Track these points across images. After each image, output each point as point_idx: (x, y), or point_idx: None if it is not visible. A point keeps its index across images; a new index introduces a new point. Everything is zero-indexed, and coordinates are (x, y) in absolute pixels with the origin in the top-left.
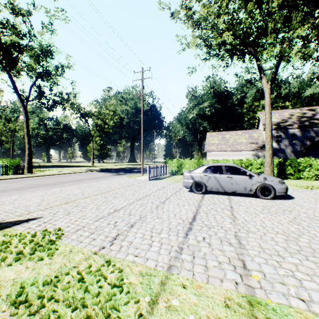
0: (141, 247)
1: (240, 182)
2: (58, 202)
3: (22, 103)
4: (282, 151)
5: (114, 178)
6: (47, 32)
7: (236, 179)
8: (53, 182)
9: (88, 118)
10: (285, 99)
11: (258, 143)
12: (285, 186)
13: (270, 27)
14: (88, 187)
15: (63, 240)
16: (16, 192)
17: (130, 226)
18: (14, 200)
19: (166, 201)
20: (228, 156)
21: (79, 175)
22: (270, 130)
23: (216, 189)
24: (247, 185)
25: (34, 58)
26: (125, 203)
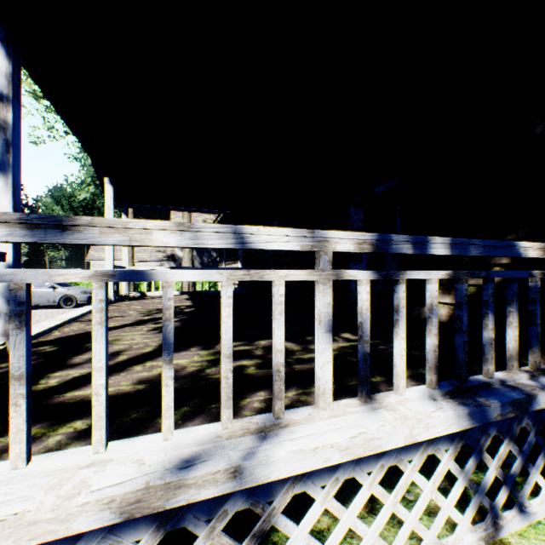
0: None
1: (44, 294)
2: None
3: None
4: None
5: None
6: None
7: (40, 292)
8: None
9: None
10: None
11: (167, 251)
12: (88, 296)
13: None
14: None
15: None
16: None
17: None
18: None
19: None
20: None
21: None
22: None
23: None
24: (51, 297)
25: None
26: None
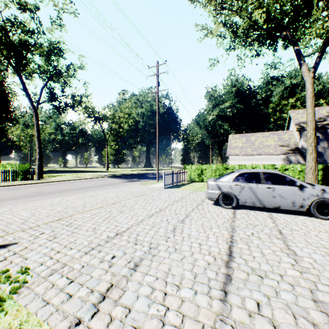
0: (144, 328)
1: (286, 194)
2: (50, 218)
3: (32, 106)
4: (319, 155)
5: (126, 185)
6: (56, 29)
7: (280, 191)
8: (57, 190)
9: (102, 122)
10: (318, 97)
11: (289, 145)
12: None
13: (311, 3)
14: (93, 197)
15: (19, 298)
16: (10, 202)
17: (132, 266)
18: (0, 213)
19: (186, 220)
20: (254, 161)
21: (90, 182)
22: (313, 128)
23: (251, 203)
24: (296, 199)
25: (44, 58)
26: (133, 222)
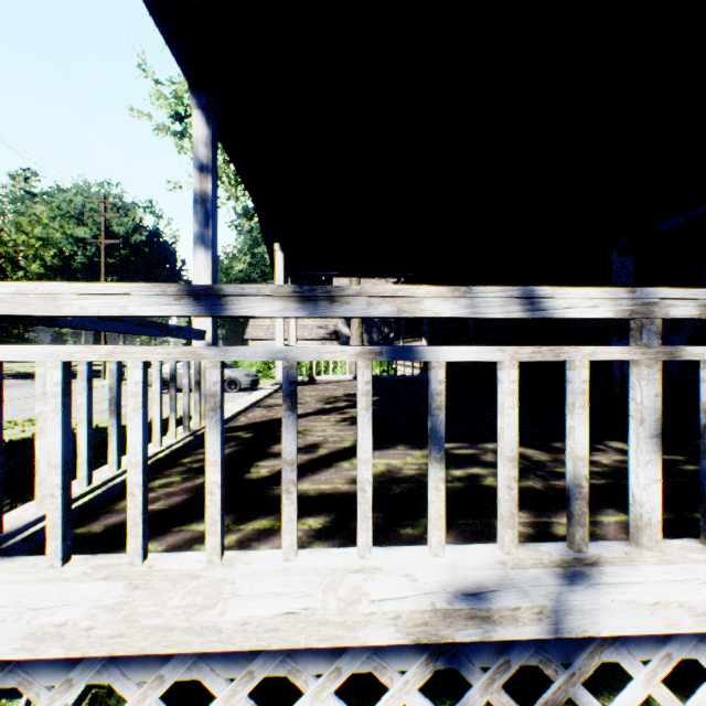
0: None
1: None
2: None
3: None
4: None
5: None
6: None
7: None
8: None
9: None
10: None
11: (329, 327)
12: (251, 379)
13: None
14: None
15: None
16: None
17: None
18: None
19: None
20: None
21: None
22: None
23: None
24: None
25: None
26: None
